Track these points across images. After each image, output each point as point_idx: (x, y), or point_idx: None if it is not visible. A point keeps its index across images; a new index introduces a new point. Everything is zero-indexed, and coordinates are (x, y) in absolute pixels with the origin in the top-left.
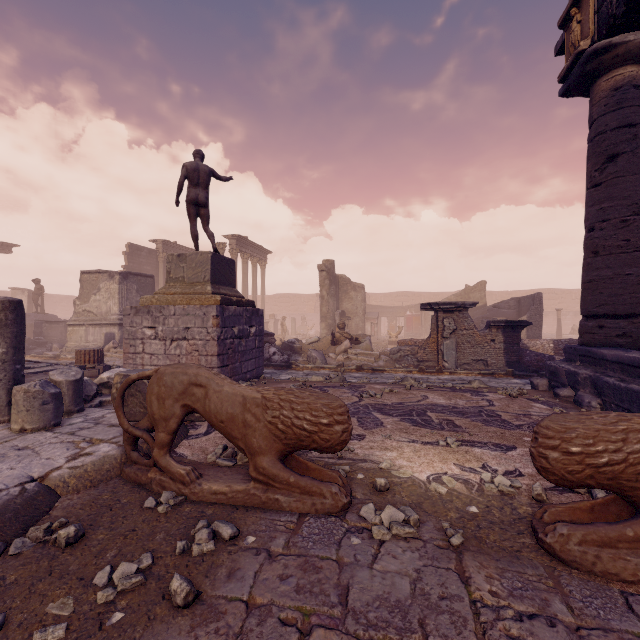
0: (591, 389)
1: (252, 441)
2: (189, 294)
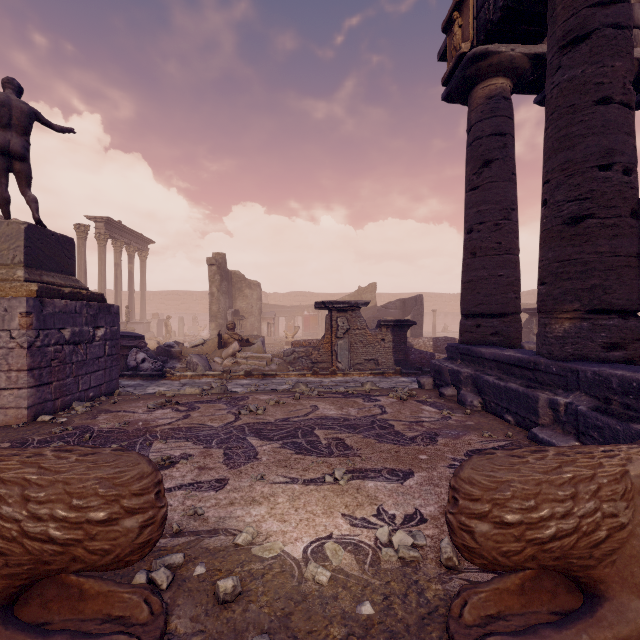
0: (472, 387)
1: None
2: None
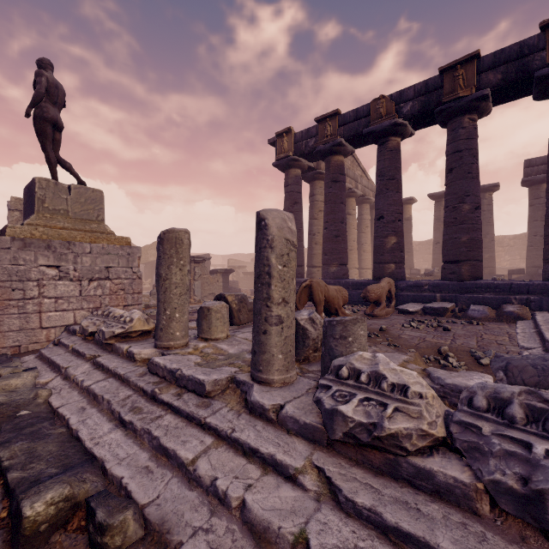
0: None
1: (340, 303)
2: (88, 232)
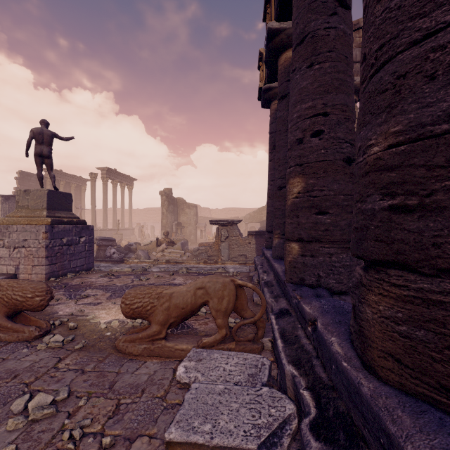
0: None
1: None
2: (30, 217)
